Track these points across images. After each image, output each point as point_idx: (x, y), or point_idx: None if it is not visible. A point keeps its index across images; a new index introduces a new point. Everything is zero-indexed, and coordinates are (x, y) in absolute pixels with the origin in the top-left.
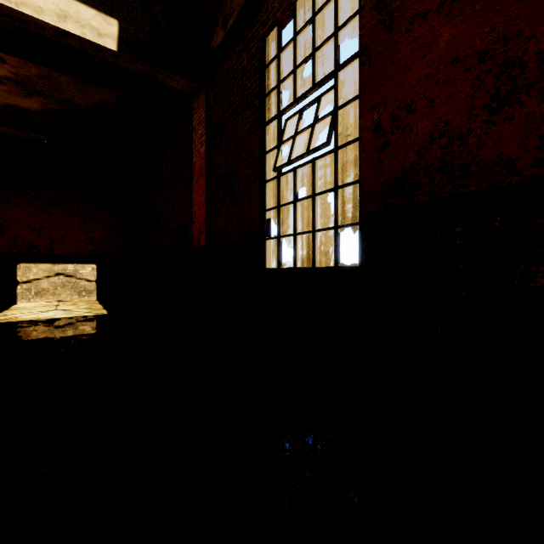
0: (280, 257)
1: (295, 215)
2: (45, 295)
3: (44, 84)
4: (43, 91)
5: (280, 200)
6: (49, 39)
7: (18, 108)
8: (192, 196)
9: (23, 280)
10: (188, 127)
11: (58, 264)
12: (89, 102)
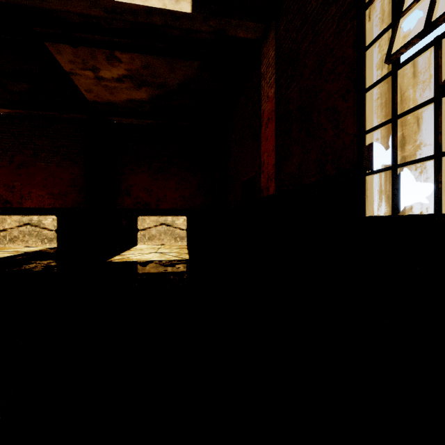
0: (397, 199)
1: (439, 121)
2: (154, 239)
3: (147, 73)
4: (147, 80)
5: (397, 107)
6: (142, 23)
7: (135, 101)
8: (261, 145)
9: (141, 228)
10: (256, 78)
11: (161, 216)
12: (177, 81)
